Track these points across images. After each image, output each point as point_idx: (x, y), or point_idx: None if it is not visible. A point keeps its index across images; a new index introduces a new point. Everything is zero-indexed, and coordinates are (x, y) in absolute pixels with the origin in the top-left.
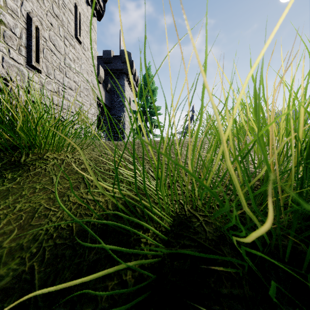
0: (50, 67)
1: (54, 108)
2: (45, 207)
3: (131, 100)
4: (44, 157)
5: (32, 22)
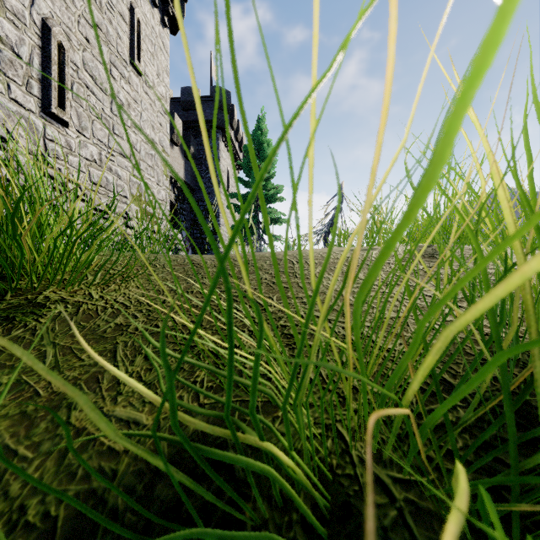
0: (85, 116)
1: (93, 190)
2: (6, 443)
3: (230, 174)
4: (39, 298)
5: (52, 34)
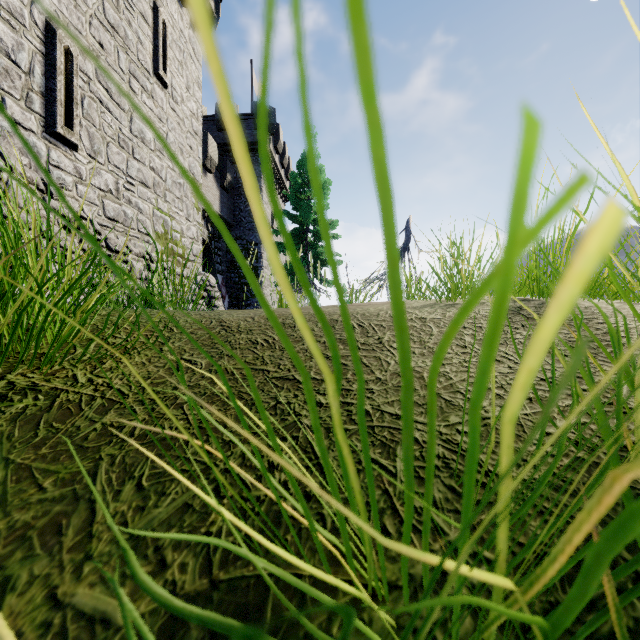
0: (98, 137)
1: (108, 227)
2: None
3: None
4: None
5: (57, 38)
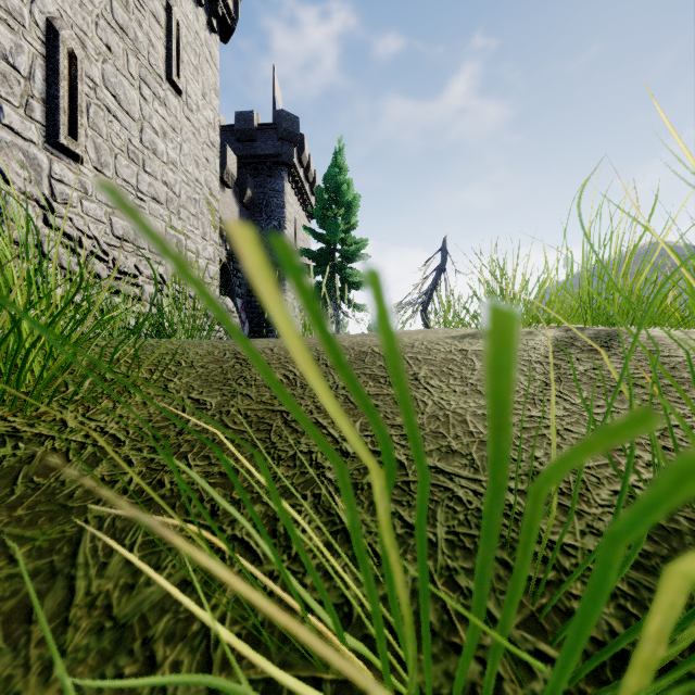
0: (106, 148)
1: (117, 247)
2: None
3: (298, 224)
4: None
5: (60, 40)
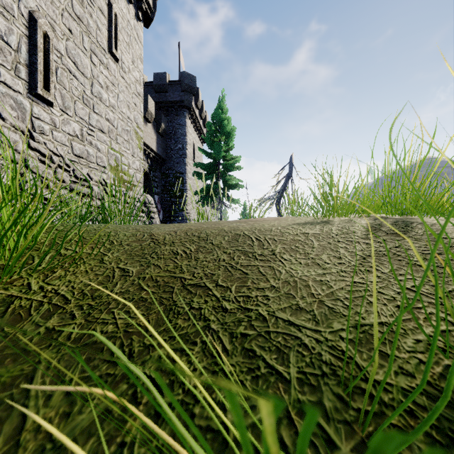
0: (68, 97)
1: (75, 162)
2: None
3: (195, 146)
4: None
5: (38, 25)
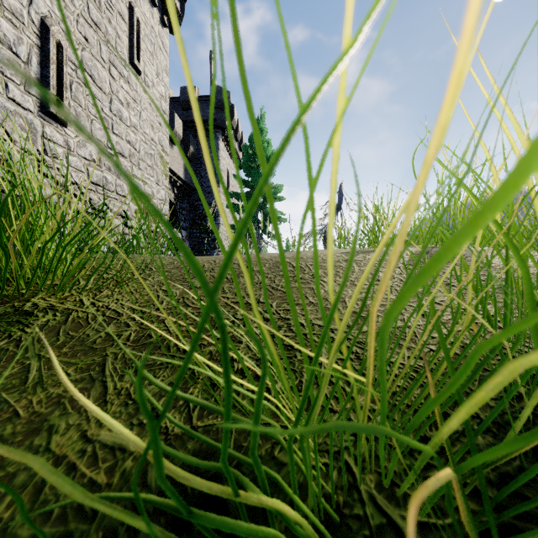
0: (84, 115)
1: (92, 190)
2: None
3: (229, 173)
4: (27, 306)
5: (50, 34)
